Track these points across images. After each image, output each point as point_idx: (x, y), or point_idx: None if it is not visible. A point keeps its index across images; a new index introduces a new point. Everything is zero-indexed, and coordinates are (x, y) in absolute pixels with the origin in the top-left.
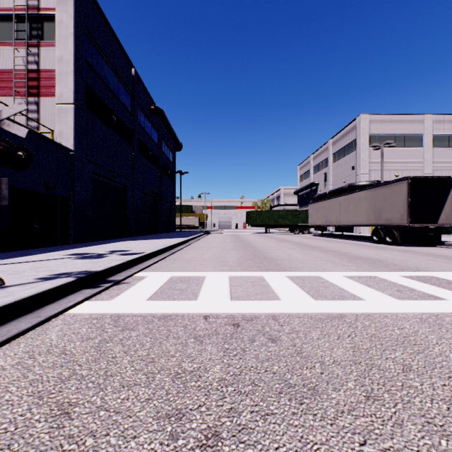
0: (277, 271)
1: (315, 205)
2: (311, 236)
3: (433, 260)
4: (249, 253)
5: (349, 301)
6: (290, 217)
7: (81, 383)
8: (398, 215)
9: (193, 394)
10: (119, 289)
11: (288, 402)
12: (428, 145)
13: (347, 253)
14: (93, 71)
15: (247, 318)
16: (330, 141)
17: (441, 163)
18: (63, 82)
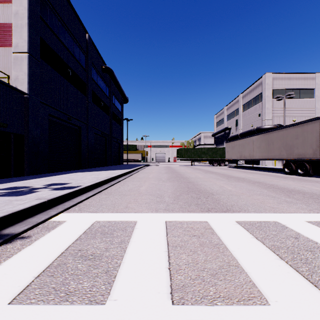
0: (220, 212)
1: (231, 143)
2: (228, 168)
3: None
4: (183, 185)
5: None
6: (210, 153)
7: None
8: (311, 150)
9: None
10: None
11: None
12: (319, 96)
13: (274, 185)
14: (49, 29)
15: None
16: (240, 95)
17: None
18: (18, 34)
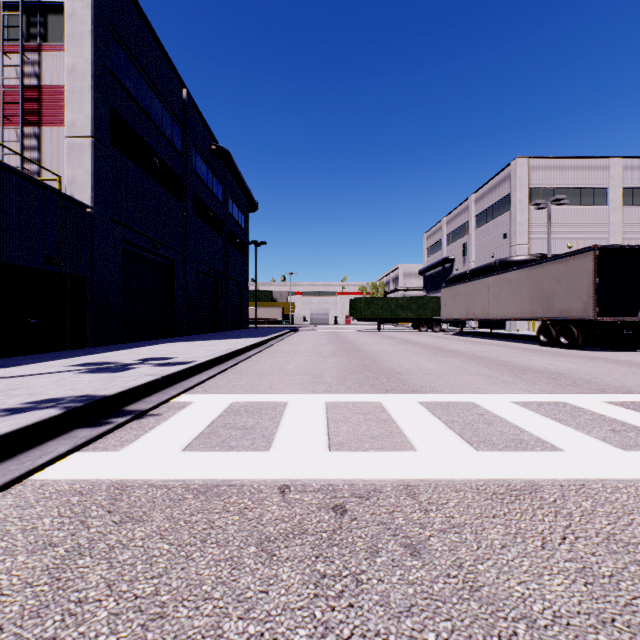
0: (402, 393)
1: (451, 289)
2: (445, 336)
3: None
4: (356, 362)
5: (537, 454)
6: (414, 307)
7: None
8: (579, 303)
9: None
10: (139, 427)
11: None
12: (615, 202)
13: (505, 362)
14: (123, 90)
15: (360, 493)
16: (471, 197)
17: (634, 229)
18: (76, 105)
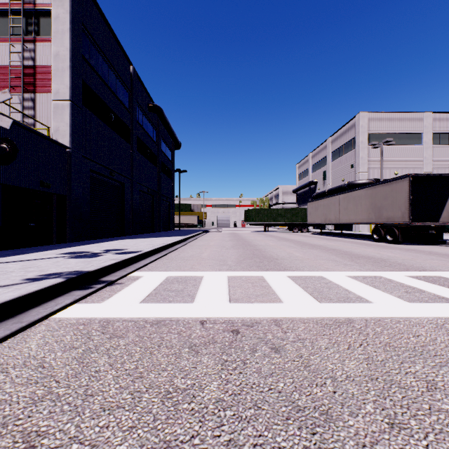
0: (277, 271)
1: (314, 203)
2: (310, 235)
3: (437, 259)
4: (248, 252)
5: (356, 304)
6: (289, 215)
7: (55, 405)
8: (399, 213)
9: (185, 420)
10: (111, 290)
11: (298, 431)
12: (427, 143)
13: (348, 252)
14: (90, 68)
15: (247, 324)
16: (329, 139)
17: (440, 161)
18: (59, 79)
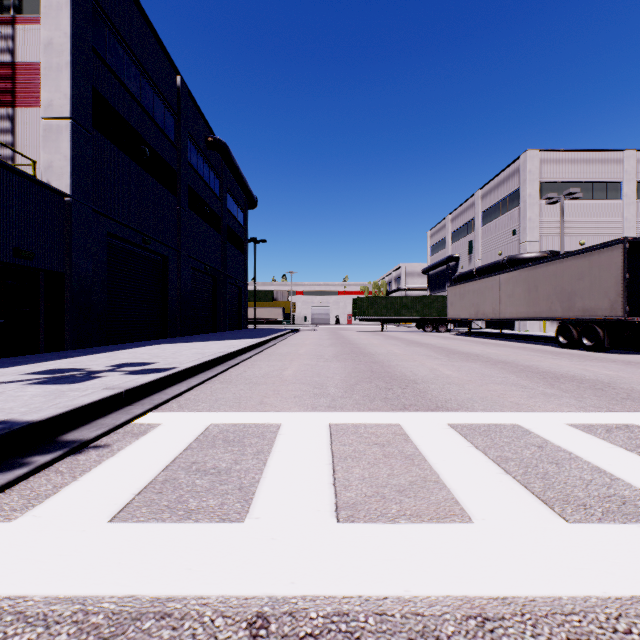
0: (425, 411)
1: (458, 288)
2: (452, 336)
3: None
4: (363, 368)
5: None
6: (419, 306)
7: None
8: (606, 301)
9: None
10: (69, 469)
11: None
12: (630, 196)
13: (532, 368)
14: (108, 70)
15: None
16: (477, 193)
17: None
18: (52, 83)
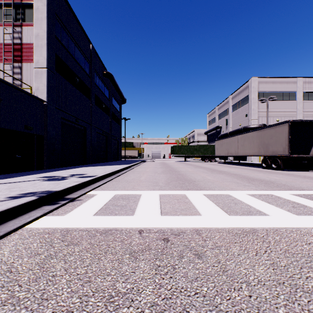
0: (195, 190)
1: (220, 141)
2: (217, 164)
3: (310, 181)
4: (174, 176)
5: (257, 217)
6: (202, 150)
7: (15, 309)
8: (281, 148)
9: None
10: (72, 205)
11: None
12: (300, 99)
13: (245, 176)
14: (61, 45)
15: (175, 233)
16: (230, 97)
17: (309, 112)
18: (39, 52)
